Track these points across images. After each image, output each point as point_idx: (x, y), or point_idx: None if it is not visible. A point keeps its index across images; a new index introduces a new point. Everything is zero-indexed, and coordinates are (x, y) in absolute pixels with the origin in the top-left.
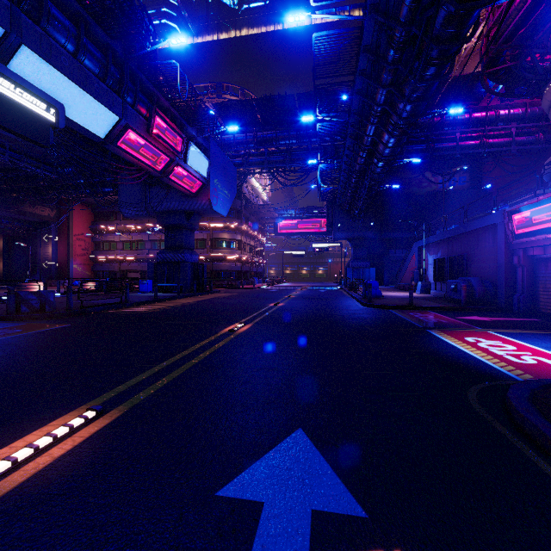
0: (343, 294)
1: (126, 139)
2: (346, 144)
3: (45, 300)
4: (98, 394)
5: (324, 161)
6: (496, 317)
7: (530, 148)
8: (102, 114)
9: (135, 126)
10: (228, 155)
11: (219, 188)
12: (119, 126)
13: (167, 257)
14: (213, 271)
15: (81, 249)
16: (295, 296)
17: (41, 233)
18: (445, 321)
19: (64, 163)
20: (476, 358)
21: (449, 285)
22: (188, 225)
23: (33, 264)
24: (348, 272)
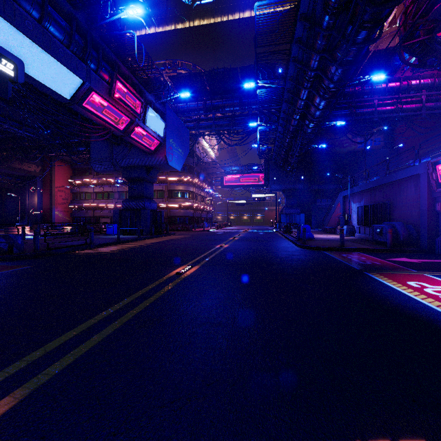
0: (279, 237)
1: (91, 101)
2: (282, 108)
3: (13, 242)
4: (3, 366)
5: (262, 124)
6: (423, 258)
7: (438, 112)
8: (66, 76)
9: (98, 89)
10: (182, 120)
11: (174, 146)
12: (83, 89)
13: (130, 205)
14: (170, 217)
15: (62, 198)
16: (238, 238)
17: (29, 186)
18: (378, 263)
19: (43, 125)
20: (433, 309)
21: (375, 229)
22: (148, 178)
23: (22, 211)
24: (282, 218)
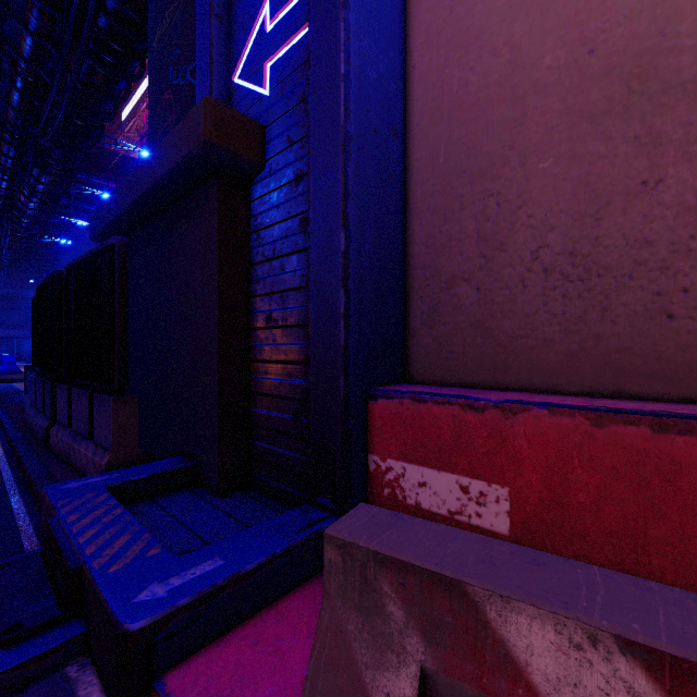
0: None
1: None
2: None
3: None
4: None
5: None
6: None
7: None
8: None
9: None
10: None
11: None
12: None
13: None
14: None
15: None
16: None
17: None
18: None
19: None
20: None
21: None
22: None
23: None
24: None
